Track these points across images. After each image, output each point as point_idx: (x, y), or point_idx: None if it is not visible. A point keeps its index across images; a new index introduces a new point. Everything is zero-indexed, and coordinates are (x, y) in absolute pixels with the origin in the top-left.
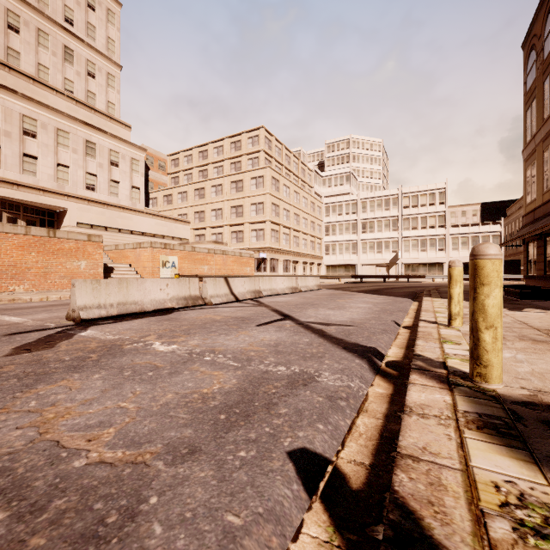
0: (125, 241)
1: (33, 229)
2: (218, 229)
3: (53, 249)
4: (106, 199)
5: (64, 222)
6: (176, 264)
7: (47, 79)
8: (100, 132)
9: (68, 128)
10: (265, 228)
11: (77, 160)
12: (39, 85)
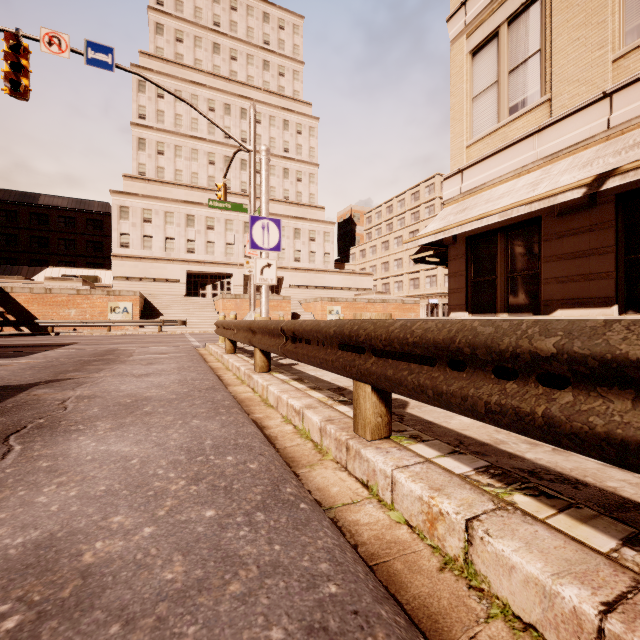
0: (319, 294)
1: (257, 296)
2: (399, 277)
3: None
4: (307, 266)
5: (282, 285)
6: (340, 312)
7: (275, 195)
8: (303, 220)
9: (284, 224)
10: (437, 274)
11: (289, 243)
12: (270, 201)
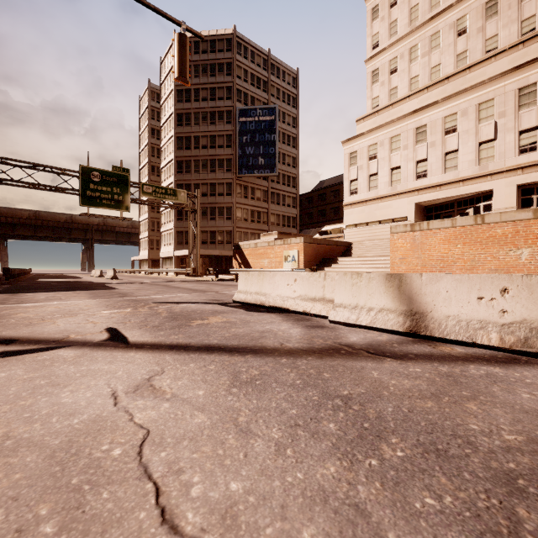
0: None
1: (458, 220)
2: None
3: (481, 238)
4: None
5: None
6: None
7: None
8: None
9: None
10: None
11: None
12: None
